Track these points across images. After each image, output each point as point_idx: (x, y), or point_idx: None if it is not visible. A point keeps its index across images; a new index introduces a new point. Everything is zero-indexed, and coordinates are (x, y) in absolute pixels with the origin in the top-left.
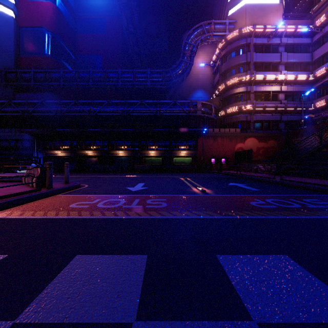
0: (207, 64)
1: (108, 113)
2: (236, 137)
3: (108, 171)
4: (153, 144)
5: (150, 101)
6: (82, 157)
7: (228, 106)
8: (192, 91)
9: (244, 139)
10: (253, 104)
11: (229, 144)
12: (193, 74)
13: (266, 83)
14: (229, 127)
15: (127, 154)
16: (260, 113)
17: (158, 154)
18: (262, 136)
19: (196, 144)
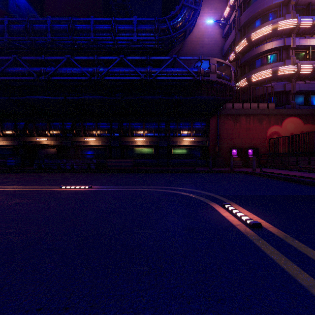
0: (216, 20)
1: (69, 77)
2: (268, 116)
3: (61, 171)
4: (141, 127)
5: (136, 57)
6: (32, 147)
7: (252, 72)
8: (195, 61)
9: (281, 119)
10: (296, 64)
11: (259, 126)
12: (197, 38)
13: (313, 35)
14: (258, 101)
15: (101, 142)
16: (304, 79)
17: (149, 142)
18: (308, 114)
19: (206, 127)
